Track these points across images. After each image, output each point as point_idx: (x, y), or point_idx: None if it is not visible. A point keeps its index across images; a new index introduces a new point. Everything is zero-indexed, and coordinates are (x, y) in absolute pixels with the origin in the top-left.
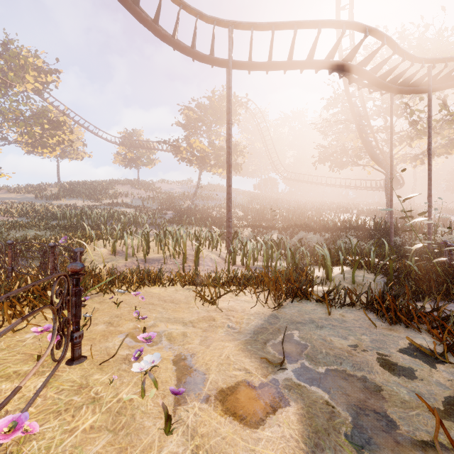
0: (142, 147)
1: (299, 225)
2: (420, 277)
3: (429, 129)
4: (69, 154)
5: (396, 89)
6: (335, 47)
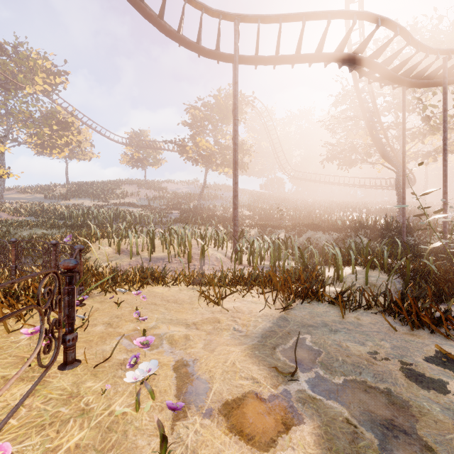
0: (149, 147)
1: (306, 224)
2: (439, 278)
3: (445, 123)
4: (77, 155)
5: (410, 82)
6: (345, 38)
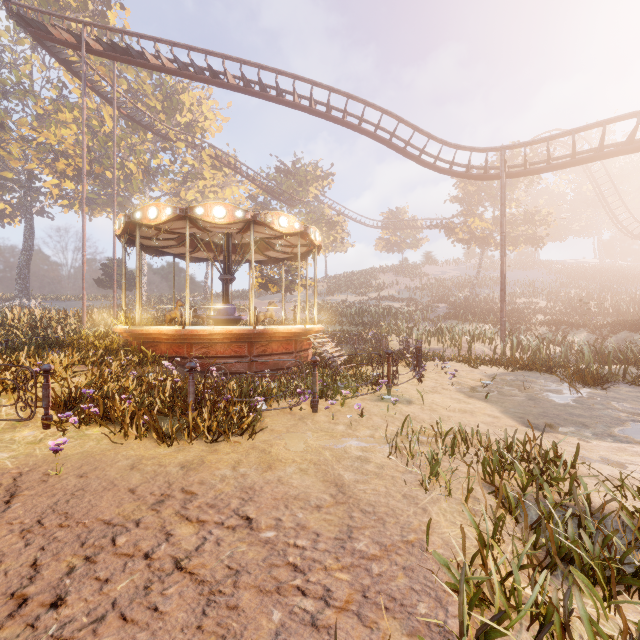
0: (408, 228)
1: (624, 321)
2: None
3: None
4: (335, 248)
5: None
6: (631, 135)
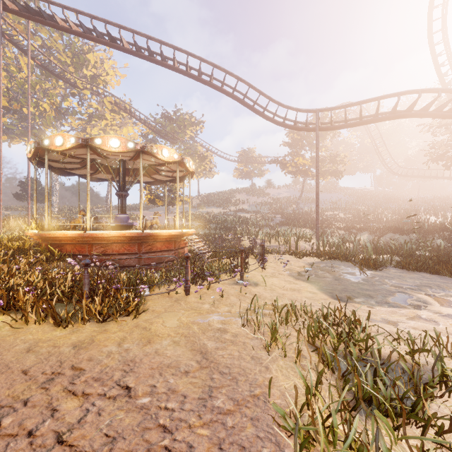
0: (255, 162)
1: (390, 227)
2: (418, 258)
3: None
4: (205, 175)
5: None
6: (394, 107)
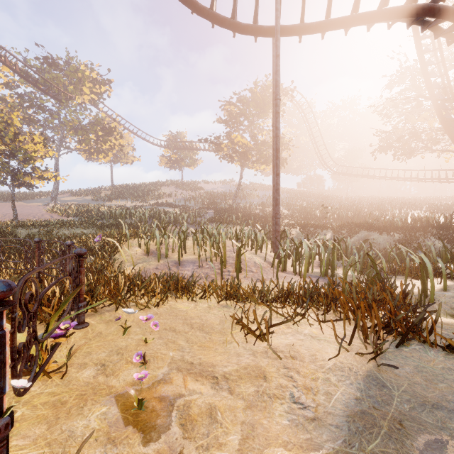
0: (185, 148)
1: (357, 223)
2: None
3: None
4: (120, 159)
5: None
6: None
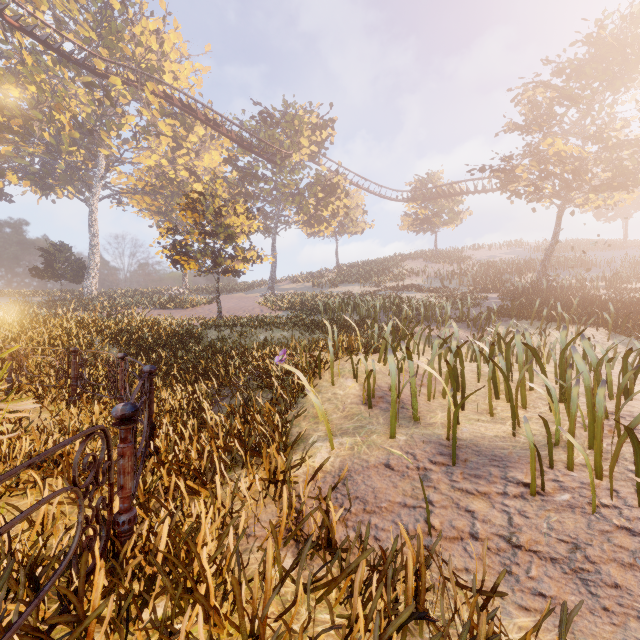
0: (442, 196)
1: None
2: None
3: None
4: (347, 229)
5: None
6: None
